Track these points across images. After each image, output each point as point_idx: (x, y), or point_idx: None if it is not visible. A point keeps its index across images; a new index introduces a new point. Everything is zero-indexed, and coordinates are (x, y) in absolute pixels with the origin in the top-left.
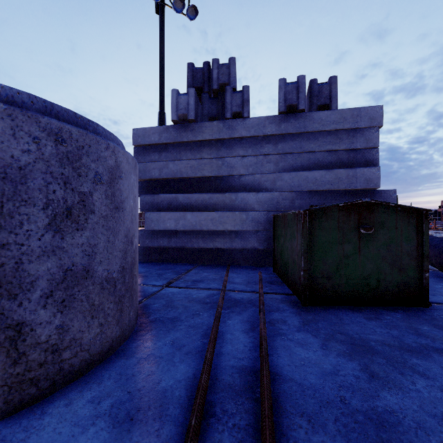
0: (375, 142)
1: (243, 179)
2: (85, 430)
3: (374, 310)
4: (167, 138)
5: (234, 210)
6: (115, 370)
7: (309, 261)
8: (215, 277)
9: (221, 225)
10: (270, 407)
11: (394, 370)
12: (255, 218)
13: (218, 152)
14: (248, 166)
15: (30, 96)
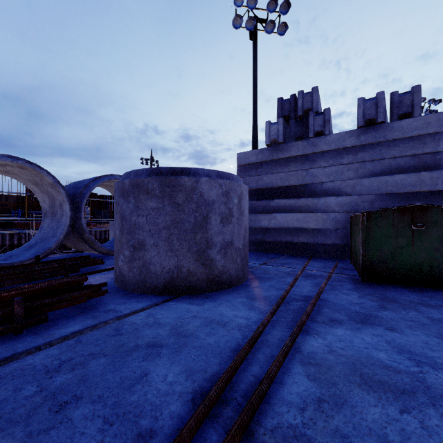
0: None
1: (325, 186)
2: (237, 298)
3: (423, 289)
4: (261, 157)
5: (317, 211)
6: (243, 288)
7: (367, 250)
8: (298, 262)
9: (304, 224)
10: (314, 303)
11: (401, 308)
12: (335, 218)
13: (302, 165)
14: (329, 175)
15: (213, 171)
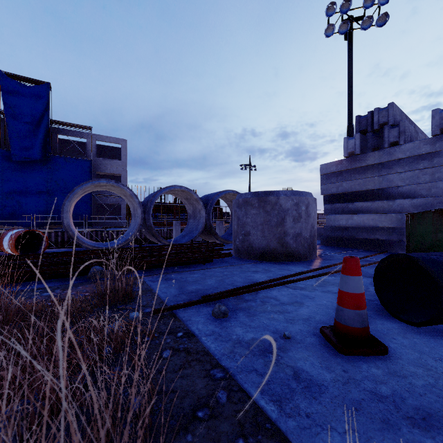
0: None
1: (401, 189)
2: (301, 265)
3: None
4: (341, 167)
5: (391, 212)
6: (307, 262)
7: (410, 242)
8: (367, 254)
9: (379, 223)
10: None
11: None
12: None
13: (379, 172)
14: (404, 179)
15: (288, 191)
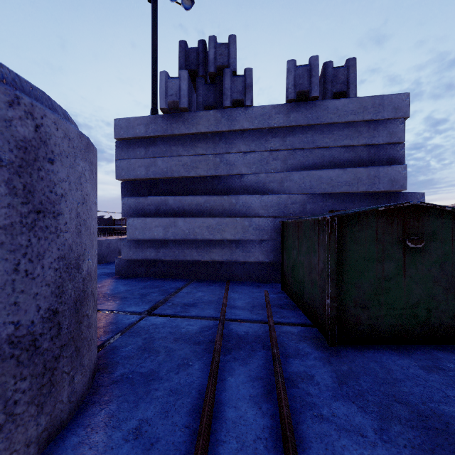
0: (400, 137)
1: (245, 179)
2: None
3: (426, 352)
4: (154, 130)
5: (235, 215)
6: None
7: (337, 285)
8: (212, 298)
9: (218, 234)
10: None
11: None
12: (260, 225)
13: (215, 147)
14: (250, 164)
15: None
